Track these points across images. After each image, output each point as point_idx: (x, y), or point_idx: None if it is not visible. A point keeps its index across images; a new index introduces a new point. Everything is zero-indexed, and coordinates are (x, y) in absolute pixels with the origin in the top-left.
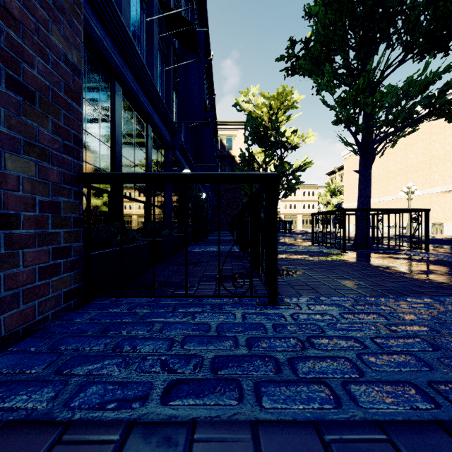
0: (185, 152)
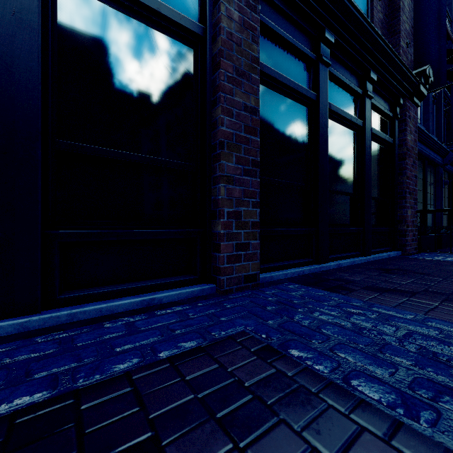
0: None
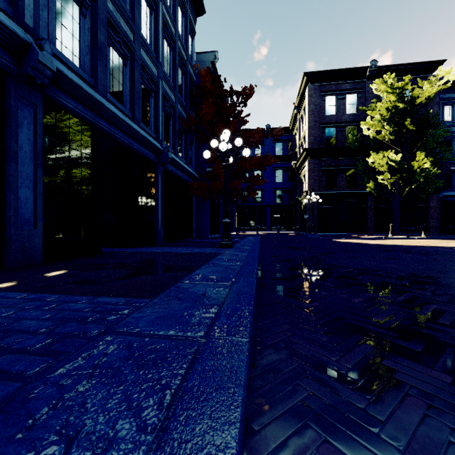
0: None
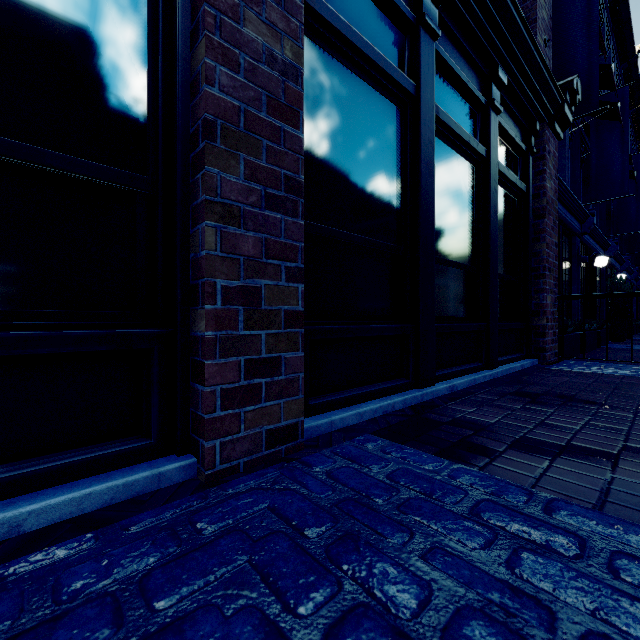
0: (594, 231)
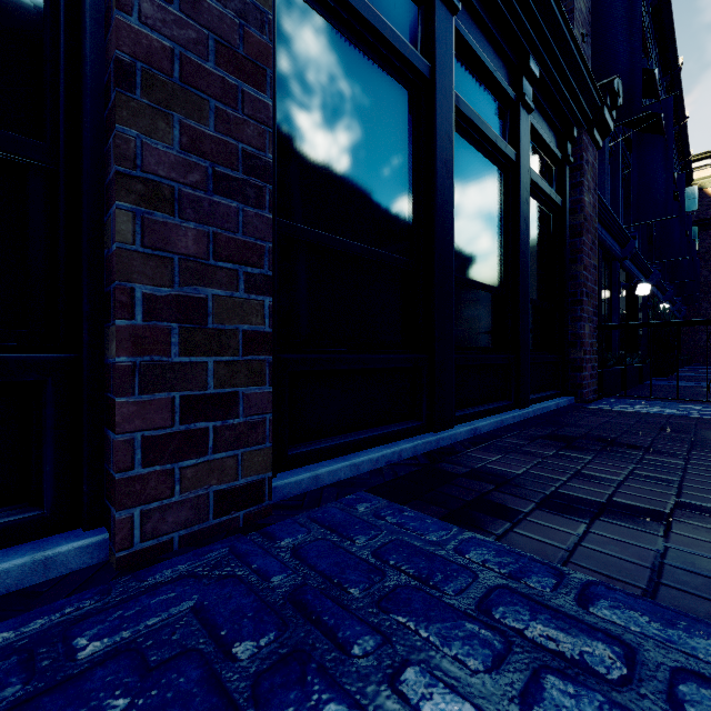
0: (636, 256)
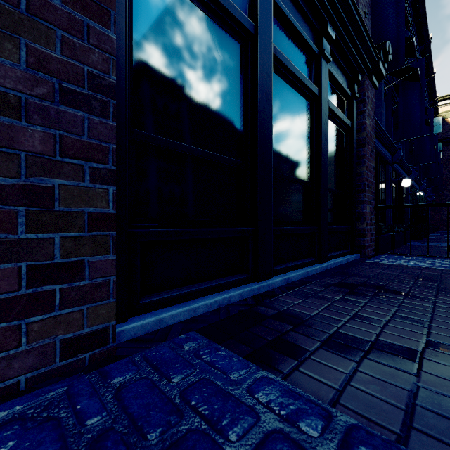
0: (401, 161)
